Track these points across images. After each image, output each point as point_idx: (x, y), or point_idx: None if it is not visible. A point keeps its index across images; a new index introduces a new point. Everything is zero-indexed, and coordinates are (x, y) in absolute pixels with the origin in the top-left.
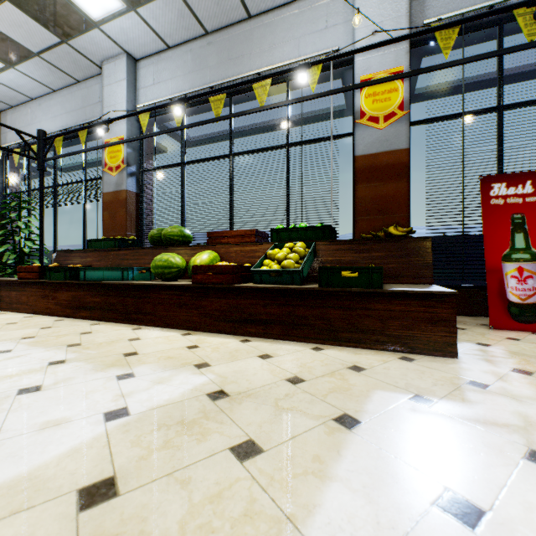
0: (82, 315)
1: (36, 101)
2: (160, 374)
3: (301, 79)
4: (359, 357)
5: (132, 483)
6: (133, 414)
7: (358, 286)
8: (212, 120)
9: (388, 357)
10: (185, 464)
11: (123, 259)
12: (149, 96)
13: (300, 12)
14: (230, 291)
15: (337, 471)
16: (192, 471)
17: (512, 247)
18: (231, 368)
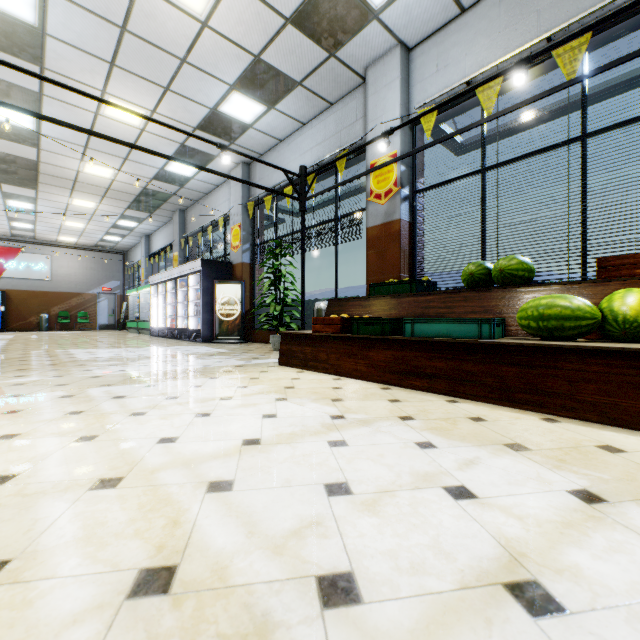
0: (413, 384)
1: (284, 142)
2: None
3: None
4: None
5: None
6: None
7: None
8: (590, 73)
9: None
10: None
11: (426, 307)
12: (428, 90)
13: None
14: None
15: None
16: None
17: None
18: None
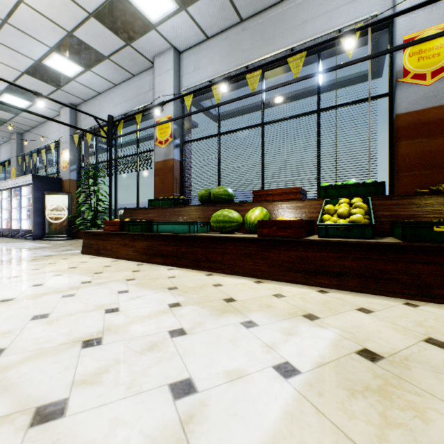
0: (156, 261)
1: (102, 95)
2: (280, 324)
3: (347, 45)
4: None
5: None
6: (304, 372)
7: None
8: (254, 93)
9: None
10: None
11: (178, 215)
12: (190, 81)
13: None
14: (298, 243)
15: None
16: None
17: None
18: (344, 321)
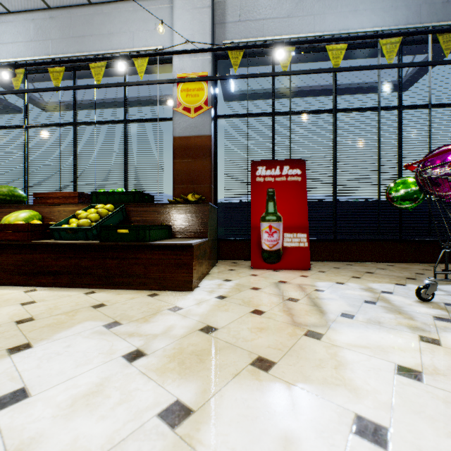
0: None
1: None
2: None
3: (120, 68)
4: (117, 296)
5: None
6: None
7: (129, 241)
8: (42, 89)
9: (141, 294)
10: None
11: None
12: None
13: (134, 10)
14: (26, 246)
15: None
16: None
17: (267, 211)
18: None
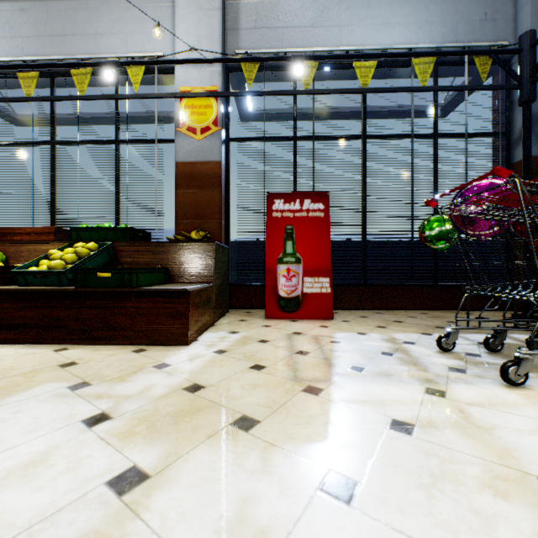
0: None
1: None
2: None
3: (108, 77)
4: (94, 353)
5: None
6: None
7: (112, 286)
8: (8, 99)
9: (124, 350)
10: None
11: None
12: None
13: (128, 7)
14: None
15: None
16: None
17: (284, 252)
18: None
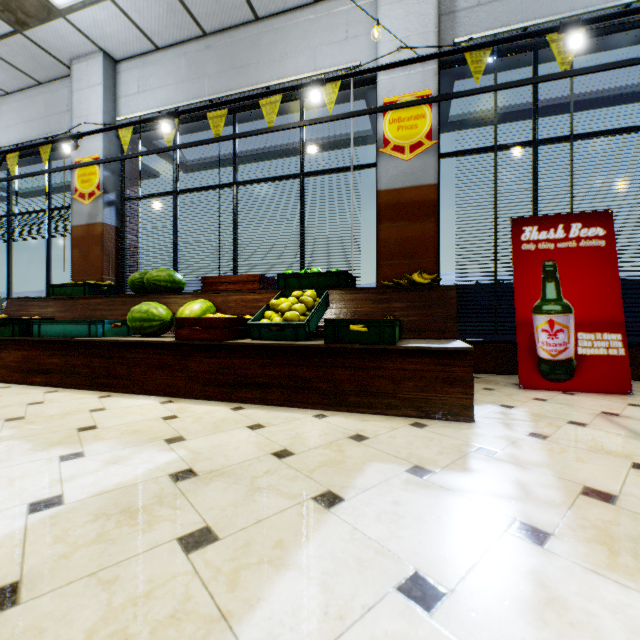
0: (36, 380)
1: None
2: (118, 452)
3: (313, 98)
4: (366, 424)
5: (41, 588)
6: (68, 503)
7: (368, 342)
8: (208, 140)
9: (398, 423)
10: (116, 560)
11: (95, 309)
12: (133, 107)
13: (316, 17)
14: (222, 348)
15: (299, 557)
16: (122, 569)
17: (543, 298)
18: (210, 441)
